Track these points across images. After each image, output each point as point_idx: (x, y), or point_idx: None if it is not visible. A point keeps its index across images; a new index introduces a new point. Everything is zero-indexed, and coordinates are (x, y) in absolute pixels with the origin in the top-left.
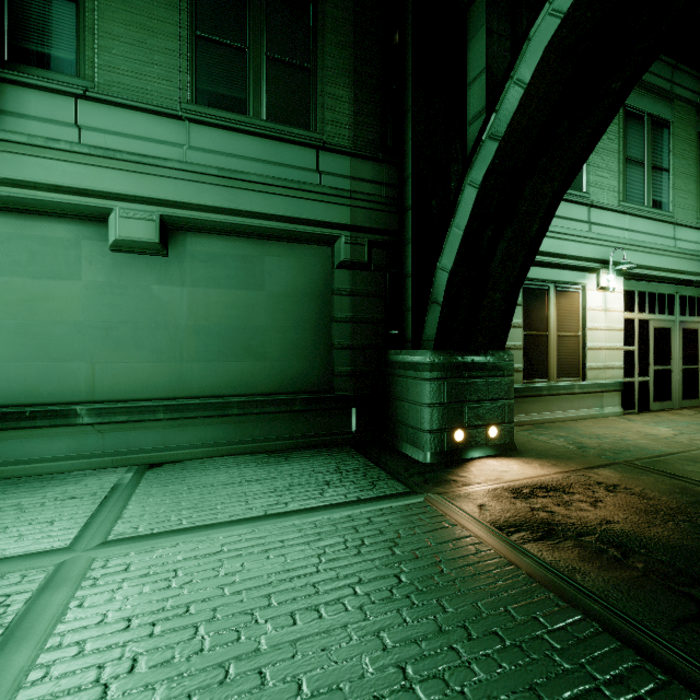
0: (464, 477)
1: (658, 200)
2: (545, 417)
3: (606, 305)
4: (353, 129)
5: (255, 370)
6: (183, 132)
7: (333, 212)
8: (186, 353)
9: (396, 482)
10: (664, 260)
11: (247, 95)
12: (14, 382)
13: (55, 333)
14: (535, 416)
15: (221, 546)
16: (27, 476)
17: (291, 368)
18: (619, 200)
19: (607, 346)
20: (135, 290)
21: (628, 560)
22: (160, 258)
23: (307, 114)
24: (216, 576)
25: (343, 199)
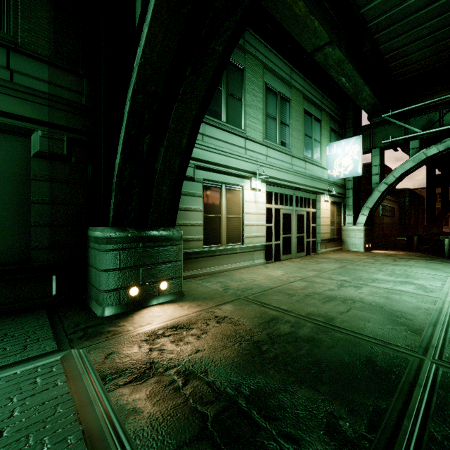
0: (121, 326)
1: (284, 142)
2: (218, 269)
3: (256, 199)
4: (53, 43)
5: None
6: None
7: (27, 108)
8: None
9: (51, 342)
10: (286, 176)
11: None
12: None
13: None
14: (211, 269)
15: None
16: None
17: None
18: (263, 138)
19: (256, 223)
20: None
21: (184, 388)
22: None
23: None
24: None
25: (40, 99)
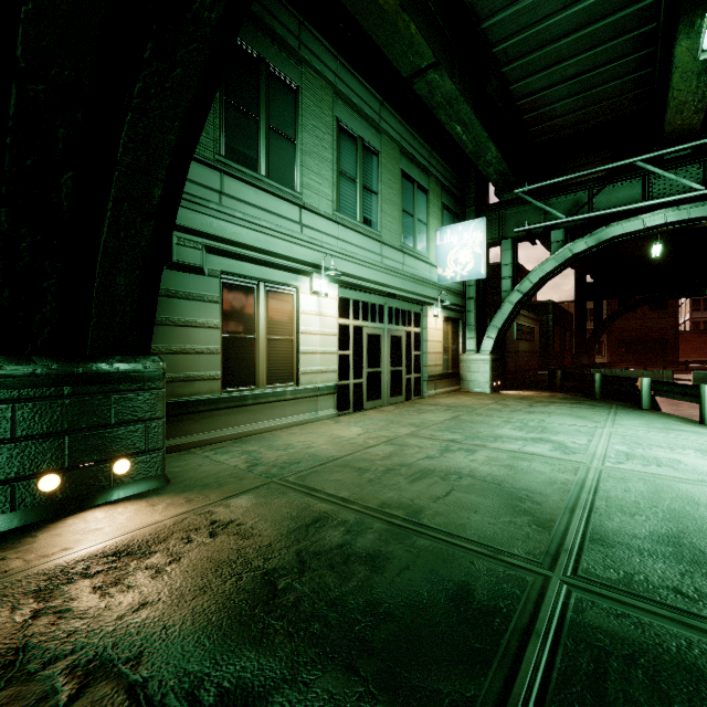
0: None
1: (369, 218)
2: (251, 428)
3: (320, 310)
4: None
5: None
6: None
7: None
8: None
9: None
10: (373, 273)
11: None
12: None
13: None
14: (238, 429)
15: None
16: None
17: None
18: (333, 209)
19: (321, 350)
20: None
21: None
22: None
23: None
24: None
25: None
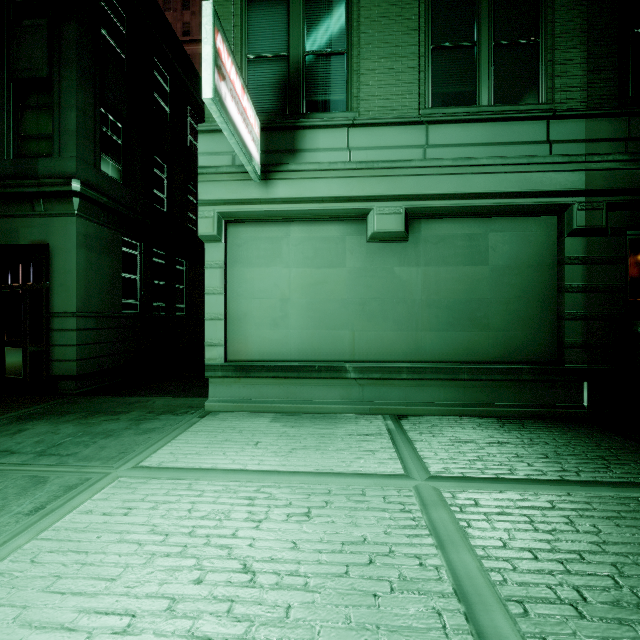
0: None
1: None
2: None
3: None
4: (586, 89)
5: (479, 339)
6: (423, 135)
7: (564, 180)
8: (420, 324)
9: None
10: None
11: (476, 87)
12: (305, 344)
13: (329, 308)
14: None
15: (549, 502)
16: (316, 413)
17: (514, 338)
18: None
19: None
20: (381, 272)
21: None
22: (400, 244)
23: (535, 87)
24: (577, 531)
25: (576, 165)
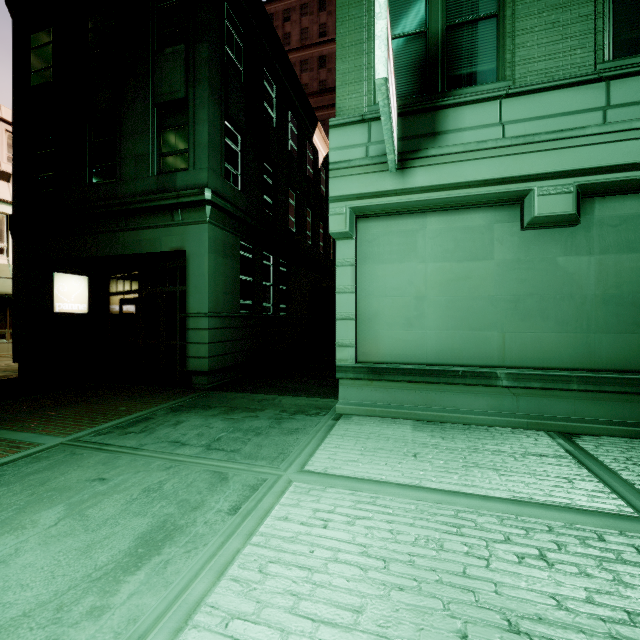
0: None
1: None
2: None
3: None
4: None
5: None
6: (602, 94)
7: None
8: (593, 324)
9: None
10: None
11: None
12: (444, 346)
13: (473, 306)
14: None
15: None
16: (459, 423)
17: None
18: None
19: None
20: (540, 263)
21: None
22: (565, 230)
23: None
24: None
25: None
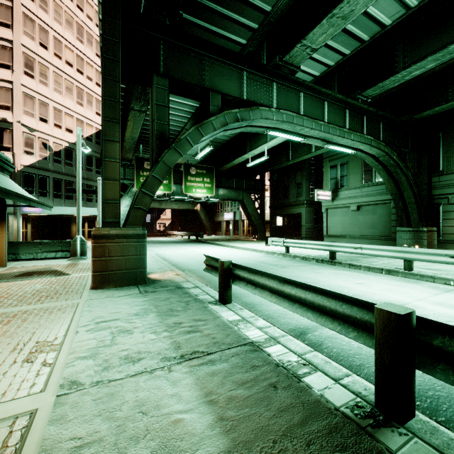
0: None
1: None
2: None
3: None
4: None
5: (375, 231)
6: (360, 190)
7: (389, 197)
8: (362, 228)
9: None
10: None
11: (372, 178)
12: (341, 231)
13: (345, 224)
14: None
15: None
16: None
17: (382, 231)
18: None
19: None
20: (355, 217)
21: None
22: (358, 211)
23: None
24: None
25: None
